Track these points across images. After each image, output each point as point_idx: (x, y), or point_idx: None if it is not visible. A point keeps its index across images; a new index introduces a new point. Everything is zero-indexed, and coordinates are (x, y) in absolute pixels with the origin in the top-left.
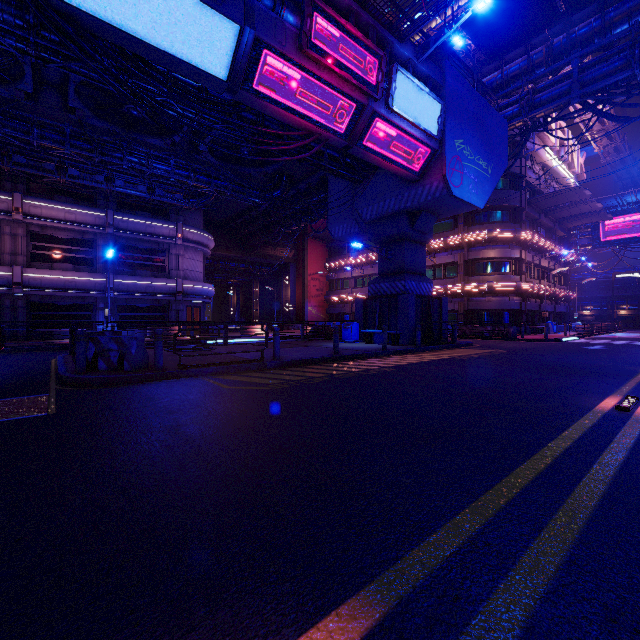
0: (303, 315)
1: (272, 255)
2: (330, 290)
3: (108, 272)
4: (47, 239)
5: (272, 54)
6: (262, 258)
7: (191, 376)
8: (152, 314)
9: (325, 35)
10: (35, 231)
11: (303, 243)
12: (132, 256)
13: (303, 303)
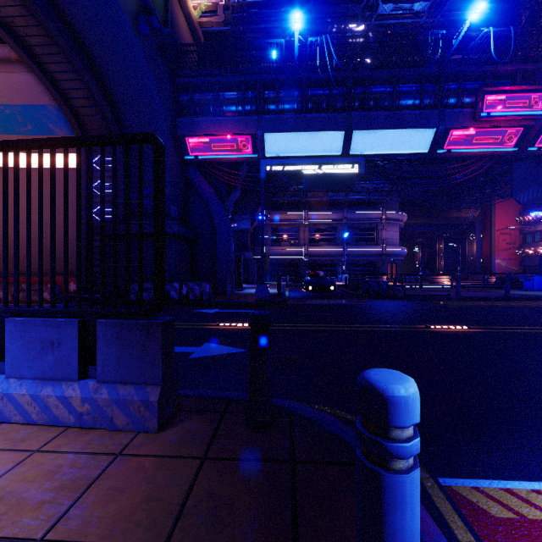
0: (490, 267)
1: (456, 217)
2: (524, 243)
3: (344, 245)
4: (316, 230)
5: (455, 130)
6: (446, 221)
7: (410, 299)
8: (366, 268)
9: (493, 103)
10: (311, 227)
11: (490, 202)
12: (355, 234)
13: (490, 256)
